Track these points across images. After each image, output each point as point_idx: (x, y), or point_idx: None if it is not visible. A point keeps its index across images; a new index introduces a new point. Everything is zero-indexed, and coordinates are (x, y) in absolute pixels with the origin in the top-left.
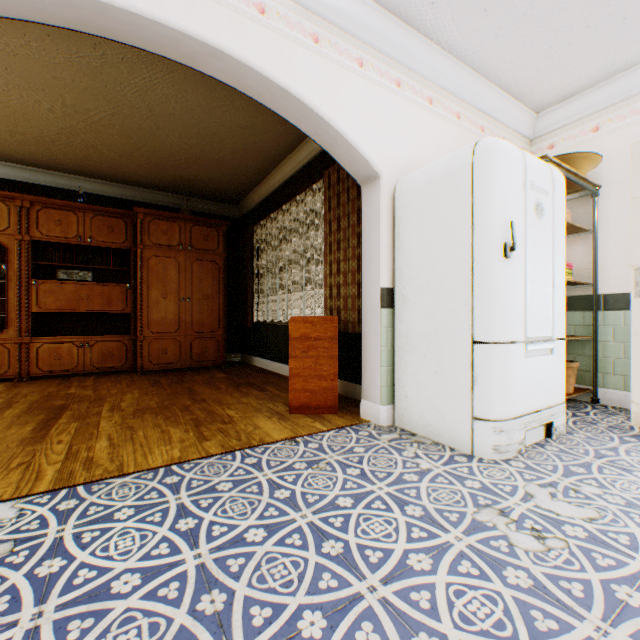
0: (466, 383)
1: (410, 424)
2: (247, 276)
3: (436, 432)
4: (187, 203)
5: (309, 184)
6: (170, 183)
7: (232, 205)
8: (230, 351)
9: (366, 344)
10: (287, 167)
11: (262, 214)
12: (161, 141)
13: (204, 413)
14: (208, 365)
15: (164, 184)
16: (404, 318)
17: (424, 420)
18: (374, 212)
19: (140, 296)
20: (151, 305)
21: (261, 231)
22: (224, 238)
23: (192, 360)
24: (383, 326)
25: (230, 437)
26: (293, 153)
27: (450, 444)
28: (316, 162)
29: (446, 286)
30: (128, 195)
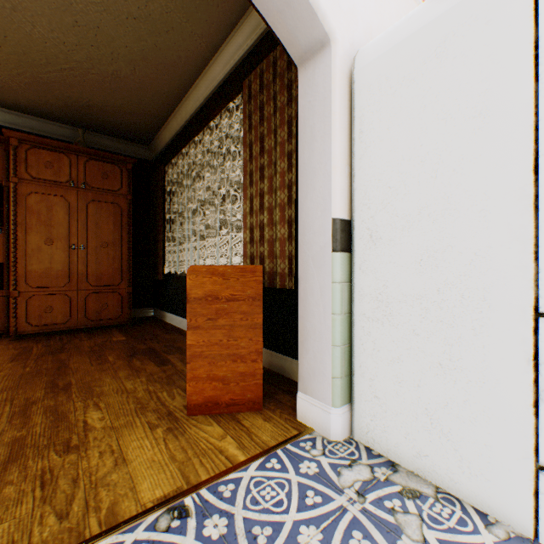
0: (519, 394)
1: (384, 444)
2: (158, 223)
3: (441, 472)
4: (83, 134)
5: (225, 102)
6: (60, 109)
7: (143, 145)
8: (141, 306)
9: (306, 308)
10: (200, 90)
11: (174, 152)
12: (26, 34)
13: (46, 422)
14: (108, 324)
15: (53, 110)
16: (372, 267)
17: (413, 444)
18: (320, 101)
19: (13, 241)
20: (29, 253)
21: (174, 172)
22: (129, 177)
23: (87, 319)
24: (336, 280)
25: (48, 506)
26: (206, 69)
27: (476, 503)
28: (233, 77)
29: (465, 207)
30: (7, 121)
